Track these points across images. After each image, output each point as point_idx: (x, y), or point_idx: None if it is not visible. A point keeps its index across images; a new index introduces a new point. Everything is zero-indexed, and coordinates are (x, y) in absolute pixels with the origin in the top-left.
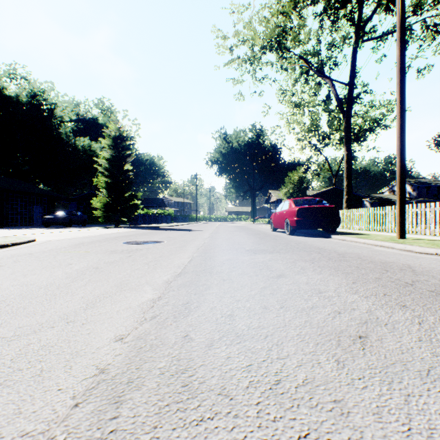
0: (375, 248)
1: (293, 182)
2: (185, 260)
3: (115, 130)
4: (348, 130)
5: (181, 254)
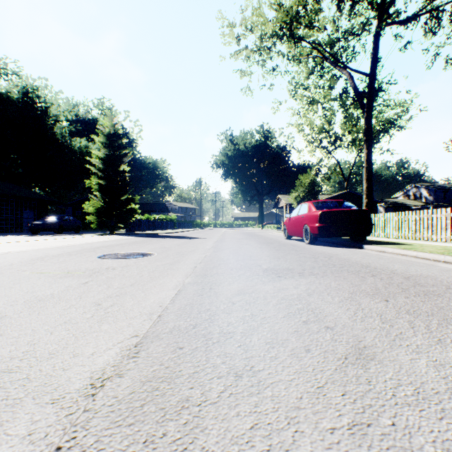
0: (441, 265)
1: (304, 185)
2: (168, 295)
3: (109, 126)
4: (368, 126)
5: (166, 279)
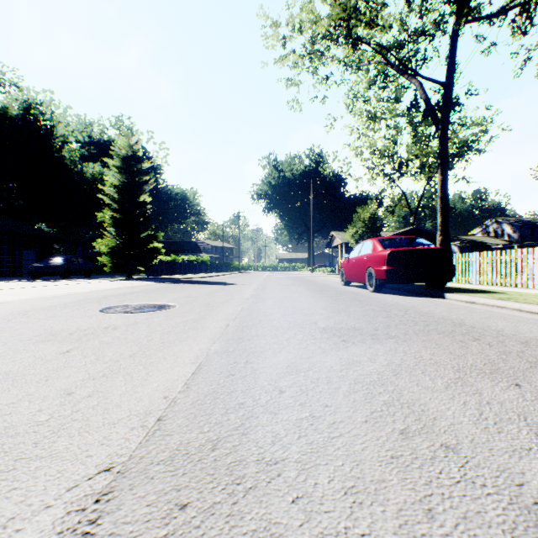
0: None
1: (364, 220)
2: (182, 374)
3: (127, 147)
4: (443, 146)
5: (184, 345)
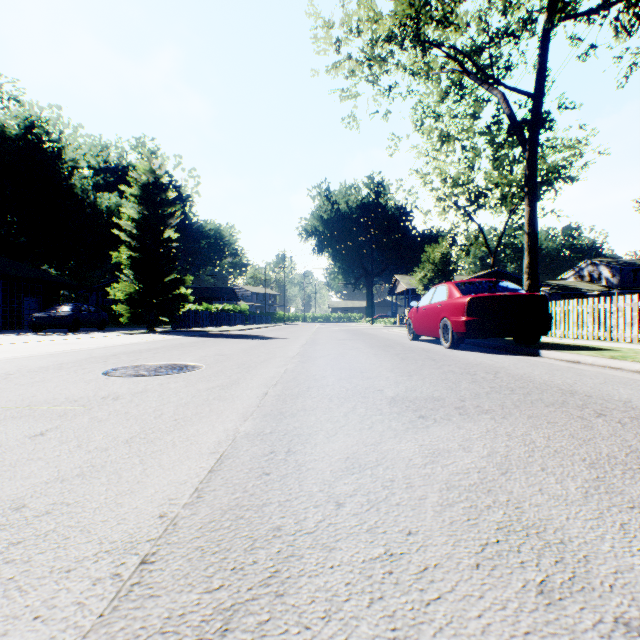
0: None
1: (434, 261)
2: (193, 473)
3: (148, 173)
4: (531, 171)
5: (203, 424)
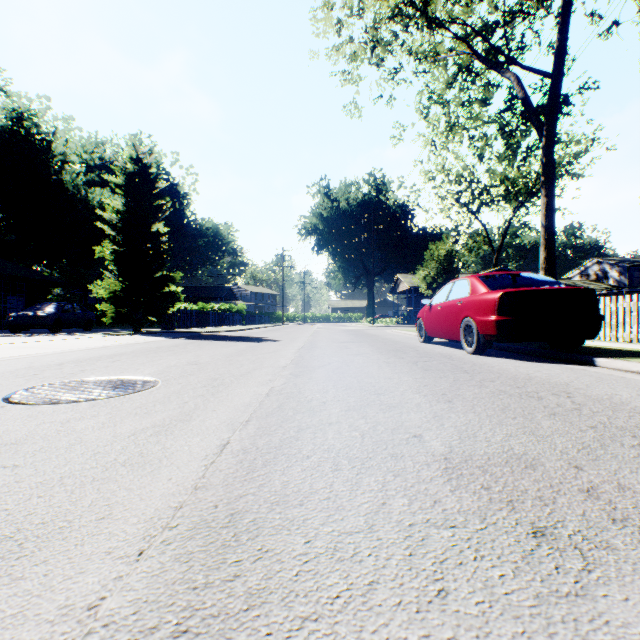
0: None
1: (438, 259)
2: None
3: (134, 162)
4: (549, 158)
5: (22, 580)
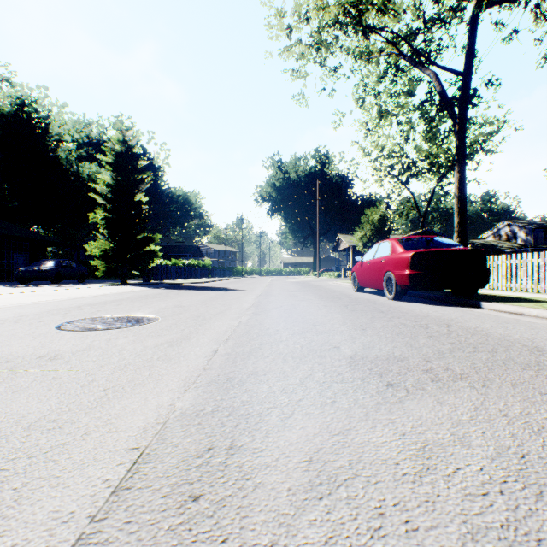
0: None
1: (372, 222)
2: (87, 497)
3: (121, 143)
4: (461, 141)
5: (134, 398)
